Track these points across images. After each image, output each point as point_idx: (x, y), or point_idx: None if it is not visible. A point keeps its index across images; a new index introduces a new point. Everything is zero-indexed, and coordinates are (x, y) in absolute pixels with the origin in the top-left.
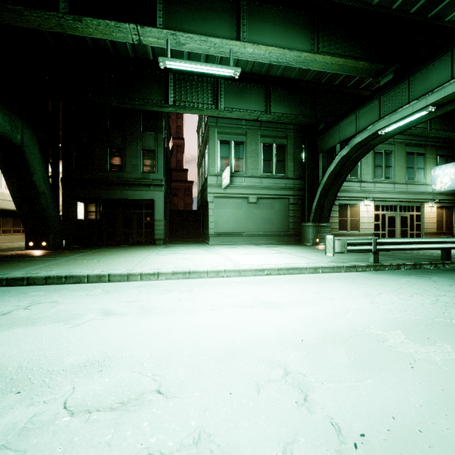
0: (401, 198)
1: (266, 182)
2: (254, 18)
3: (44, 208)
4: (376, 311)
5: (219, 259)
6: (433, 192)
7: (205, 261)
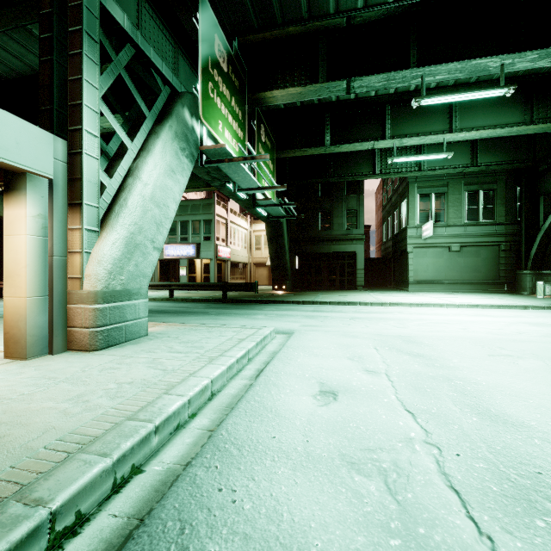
0: None
1: (471, 230)
2: (465, 109)
3: (287, 262)
4: None
5: (434, 299)
6: None
7: (425, 300)
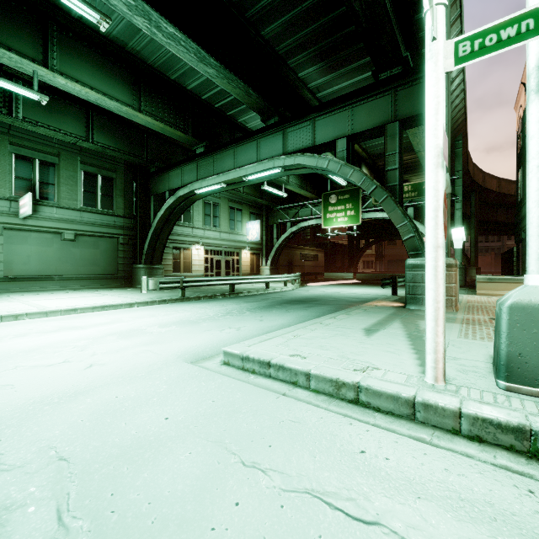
0: (225, 245)
1: (89, 217)
2: (68, 49)
3: None
4: (154, 321)
5: (17, 305)
6: (247, 241)
7: None
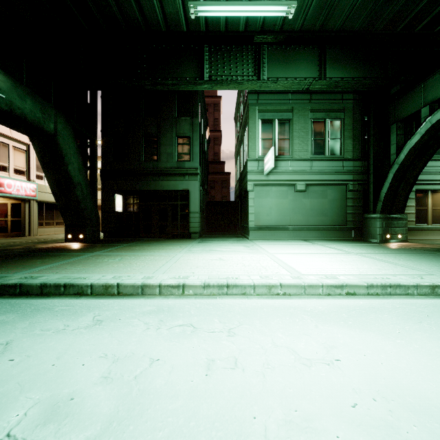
0: None
1: (318, 165)
2: None
3: (80, 200)
4: None
5: (266, 261)
6: None
7: (249, 266)
